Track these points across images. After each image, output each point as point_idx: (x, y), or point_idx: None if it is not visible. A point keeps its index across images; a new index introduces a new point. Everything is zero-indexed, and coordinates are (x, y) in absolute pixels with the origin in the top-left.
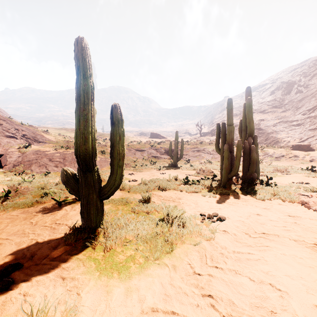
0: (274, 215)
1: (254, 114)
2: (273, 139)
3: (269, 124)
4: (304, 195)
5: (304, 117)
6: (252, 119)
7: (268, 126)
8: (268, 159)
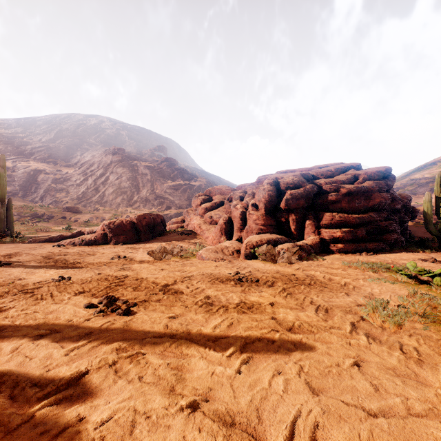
0: (6, 245)
1: (29, 160)
2: (51, 197)
3: (48, 178)
4: (32, 238)
5: (85, 178)
6: (5, 186)
7: (47, 181)
8: (37, 220)
